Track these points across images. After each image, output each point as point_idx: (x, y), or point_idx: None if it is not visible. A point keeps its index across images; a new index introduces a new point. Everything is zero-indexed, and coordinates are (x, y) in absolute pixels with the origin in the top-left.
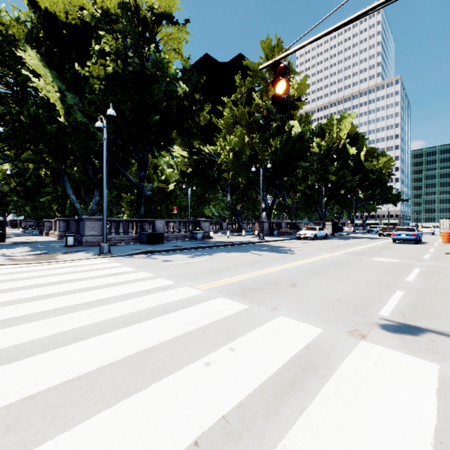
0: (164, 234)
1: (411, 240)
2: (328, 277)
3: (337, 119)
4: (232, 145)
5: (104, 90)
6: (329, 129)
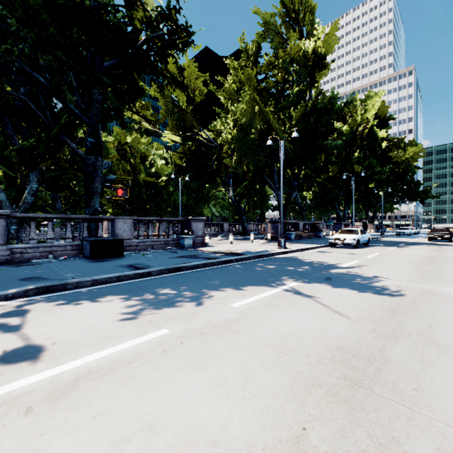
0: (131, 240)
1: None
2: None
3: (360, 100)
4: (236, 117)
5: None
6: (350, 111)
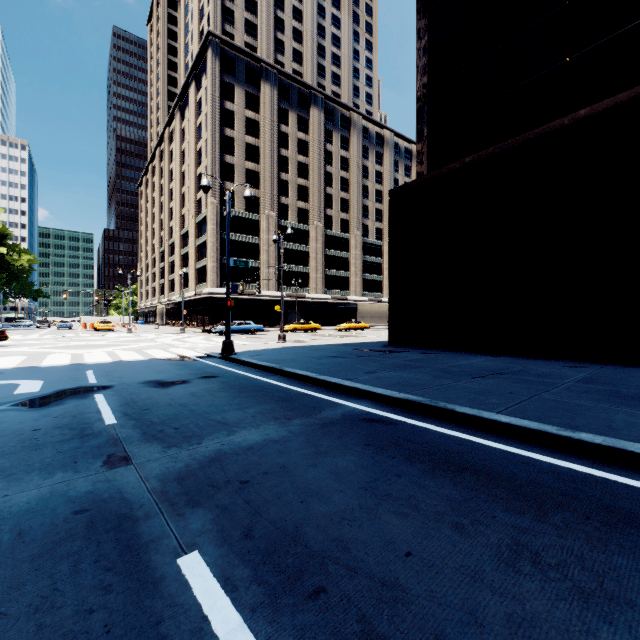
0: None
1: (69, 327)
2: (61, 333)
3: None
4: None
5: None
6: None
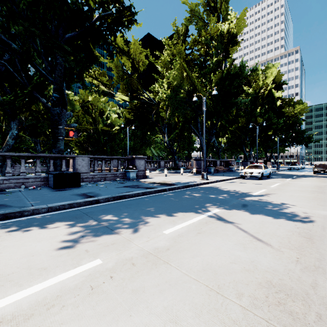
0: (88, 173)
1: None
2: None
3: (261, 70)
4: (170, 80)
5: None
6: (254, 78)
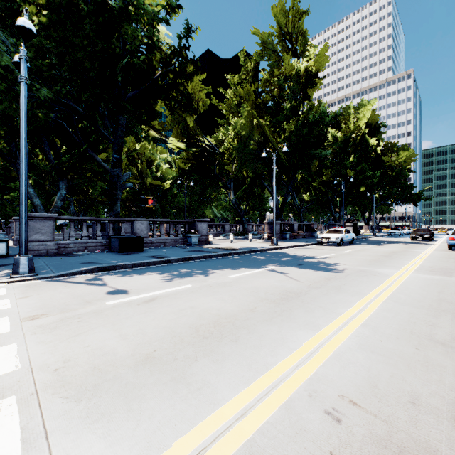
0: (147, 238)
1: None
2: None
3: (354, 108)
4: (236, 129)
5: (46, 23)
6: (345, 118)
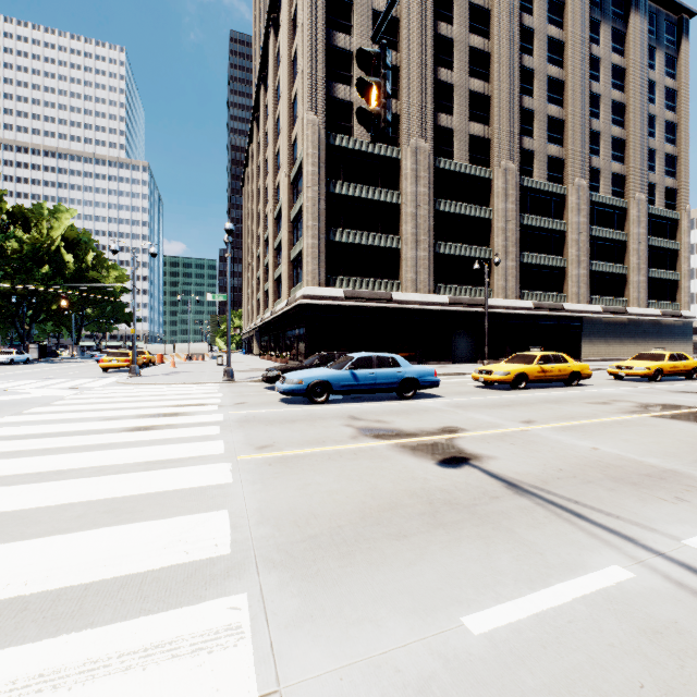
0: None
1: None
2: (20, 376)
3: (51, 210)
4: None
5: None
6: (37, 218)
